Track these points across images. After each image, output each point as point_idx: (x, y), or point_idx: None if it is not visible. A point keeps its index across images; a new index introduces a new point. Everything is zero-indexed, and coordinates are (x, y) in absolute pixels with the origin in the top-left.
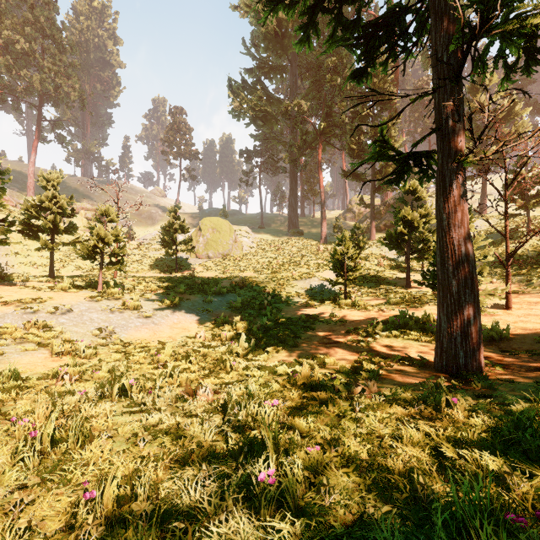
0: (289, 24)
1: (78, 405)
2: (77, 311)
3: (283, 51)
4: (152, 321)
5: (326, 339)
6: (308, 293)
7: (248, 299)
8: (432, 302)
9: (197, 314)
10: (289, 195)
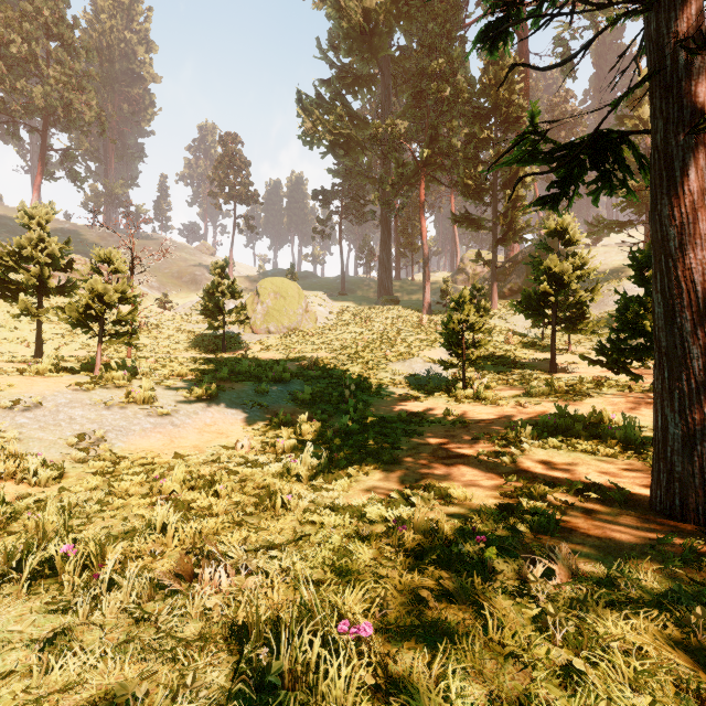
0: (380, 17)
1: None
2: (50, 406)
3: (371, 54)
4: (170, 422)
5: (443, 450)
6: (409, 380)
7: (322, 389)
8: (595, 393)
9: (243, 410)
10: (380, 249)
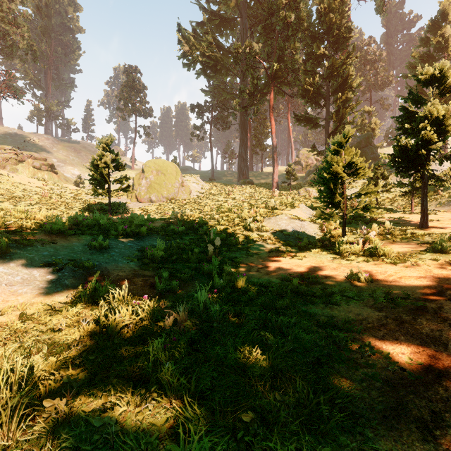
0: None
1: None
2: None
3: None
4: None
5: None
6: (277, 236)
7: (181, 245)
8: None
9: (40, 276)
10: (239, 145)
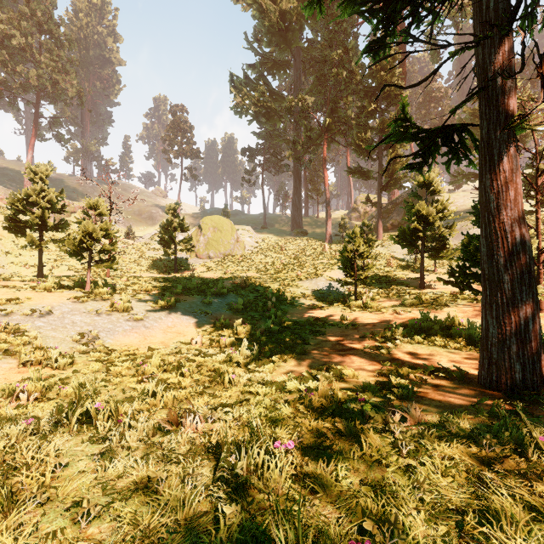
0: (293, 17)
1: (20, 440)
2: (57, 313)
3: (286, 45)
4: (143, 325)
5: (340, 345)
6: (315, 294)
7: (250, 301)
8: (451, 303)
9: (194, 316)
10: (293, 194)
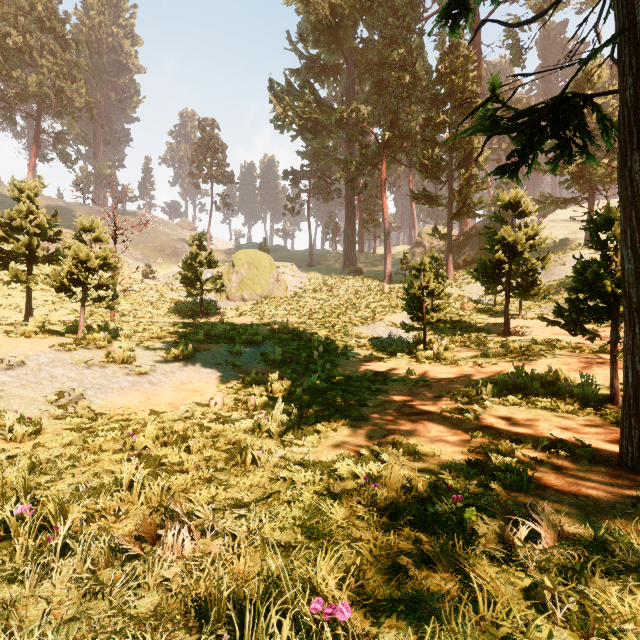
0: (345, 11)
1: None
2: (32, 365)
3: (337, 45)
4: (148, 380)
5: (408, 407)
6: (372, 342)
7: (291, 351)
8: (548, 354)
9: (217, 370)
10: (345, 224)
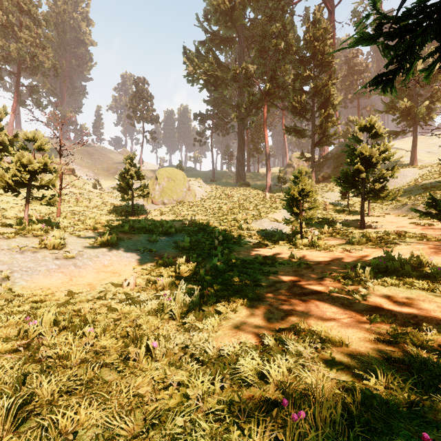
0: None
1: None
2: None
3: (231, 23)
4: (73, 263)
5: (298, 287)
6: (260, 233)
7: (197, 240)
8: (401, 241)
9: (136, 254)
10: (237, 151)
